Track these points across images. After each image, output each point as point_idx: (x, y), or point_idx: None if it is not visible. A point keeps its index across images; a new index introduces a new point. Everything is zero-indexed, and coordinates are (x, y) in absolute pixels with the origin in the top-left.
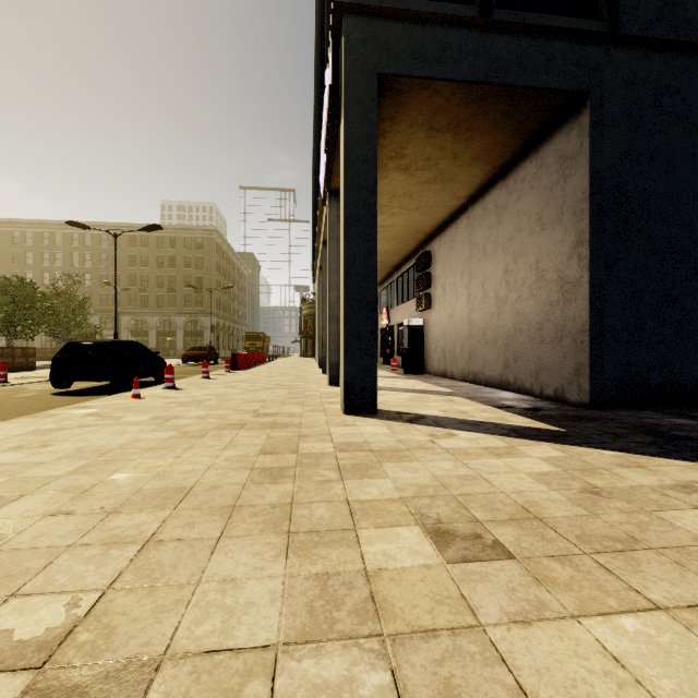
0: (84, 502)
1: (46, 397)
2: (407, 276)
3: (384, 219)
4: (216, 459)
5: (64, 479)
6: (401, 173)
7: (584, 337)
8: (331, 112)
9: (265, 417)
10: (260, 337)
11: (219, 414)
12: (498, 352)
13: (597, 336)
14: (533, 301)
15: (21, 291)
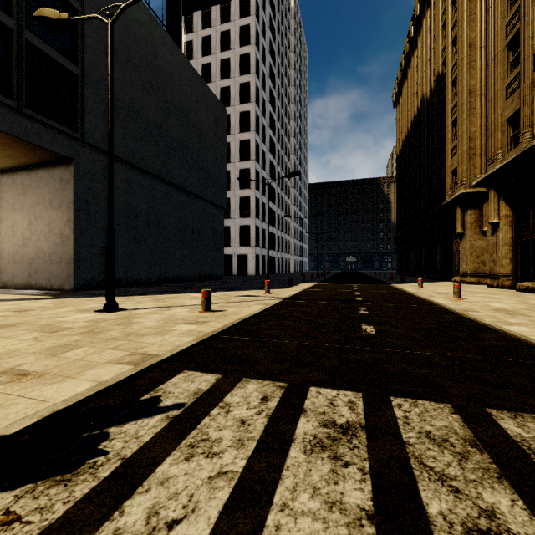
0: None
1: None
2: None
3: None
4: None
5: None
6: None
7: (71, 261)
8: None
9: None
10: None
11: None
12: (25, 268)
13: (77, 261)
14: (47, 242)
15: None
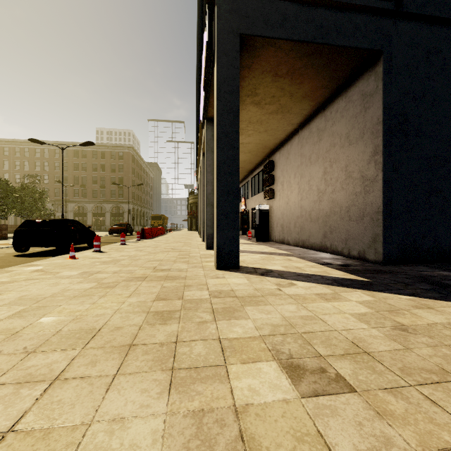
0: (12, 342)
1: (9, 258)
2: (258, 177)
3: (243, 138)
4: (122, 305)
5: (2, 322)
6: (255, 107)
7: (378, 216)
8: (207, 61)
9: (161, 271)
10: (161, 217)
11: (129, 270)
12: (319, 227)
13: (387, 215)
14: (343, 192)
15: None
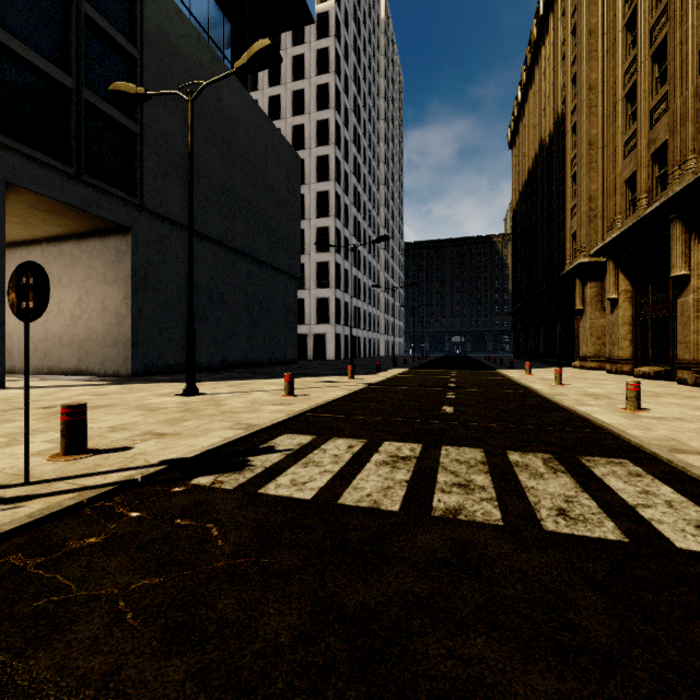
0: None
1: None
2: None
3: None
4: None
5: None
6: None
7: (129, 344)
8: None
9: None
10: None
11: None
12: (74, 352)
13: (135, 343)
14: (101, 322)
15: None
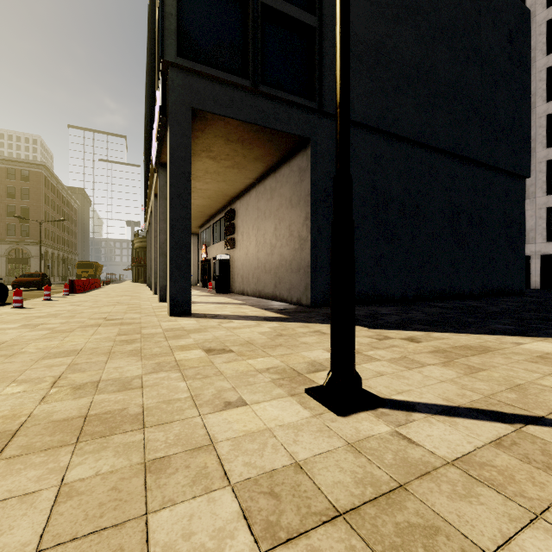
0: (16, 358)
1: None
2: (219, 223)
3: (201, 185)
4: (89, 339)
5: None
6: (211, 160)
7: (308, 269)
8: (161, 123)
9: (114, 320)
10: (92, 265)
11: (78, 321)
12: (272, 278)
13: (314, 269)
14: (288, 248)
15: None
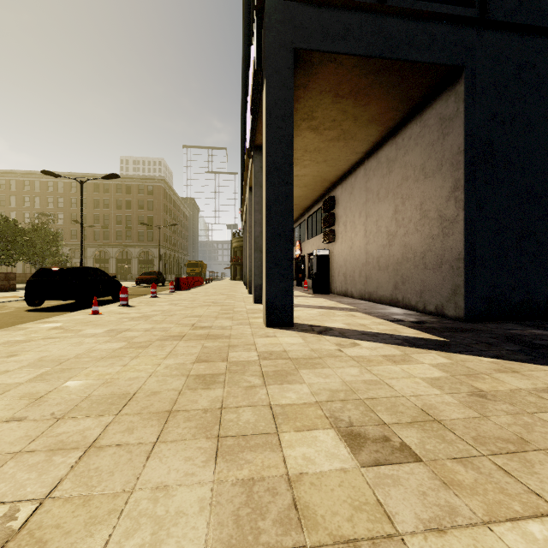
0: (37, 408)
1: (21, 313)
2: (315, 216)
3: (298, 170)
4: (157, 367)
5: (23, 386)
6: (312, 132)
7: (459, 264)
8: (255, 80)
9: (201, 329)
10: (198, 264)
11: (163, 328)
12: (389, 276)
13: (470, 263)
14: (418, 235)
15: (4, 227)
